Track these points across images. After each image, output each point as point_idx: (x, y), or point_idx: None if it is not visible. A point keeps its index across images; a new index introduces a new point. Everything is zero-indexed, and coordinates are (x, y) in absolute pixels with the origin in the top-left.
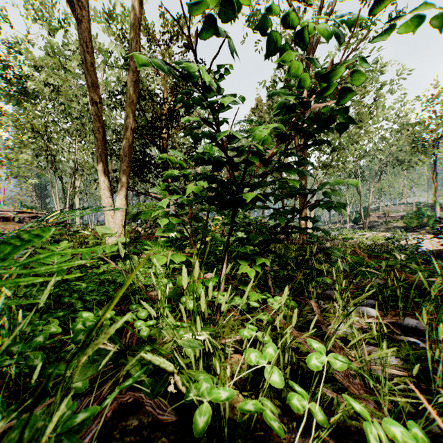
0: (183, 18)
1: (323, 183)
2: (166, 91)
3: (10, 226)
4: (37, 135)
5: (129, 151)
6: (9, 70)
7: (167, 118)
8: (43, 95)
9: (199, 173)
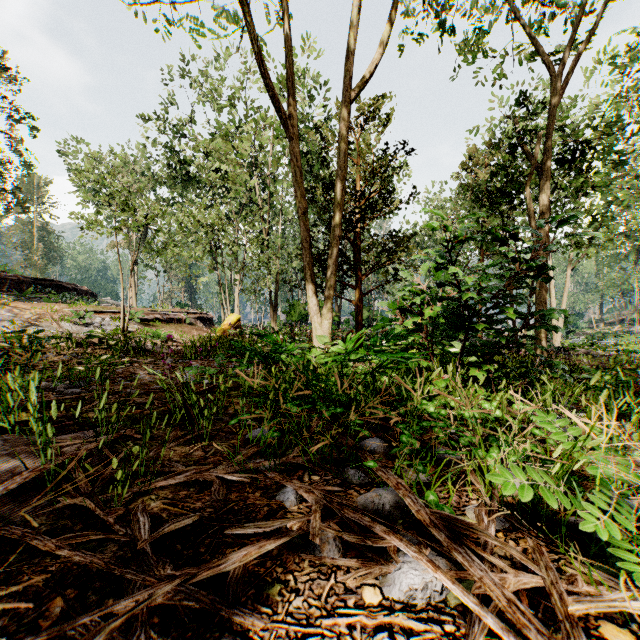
0: (383, 98)
1: (539, 310)
2: (359, 177)
3: (185, 329)
4: (211, 230)
5: (336, 259)
6: (172, 156)
7: (364, 211)
8: (207, 181)
9: (445, 311)
